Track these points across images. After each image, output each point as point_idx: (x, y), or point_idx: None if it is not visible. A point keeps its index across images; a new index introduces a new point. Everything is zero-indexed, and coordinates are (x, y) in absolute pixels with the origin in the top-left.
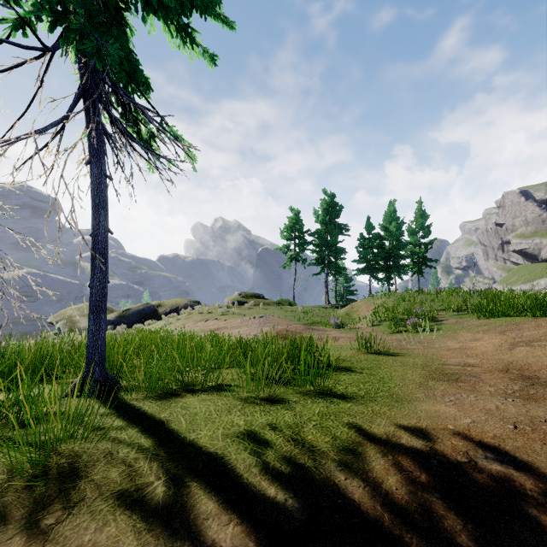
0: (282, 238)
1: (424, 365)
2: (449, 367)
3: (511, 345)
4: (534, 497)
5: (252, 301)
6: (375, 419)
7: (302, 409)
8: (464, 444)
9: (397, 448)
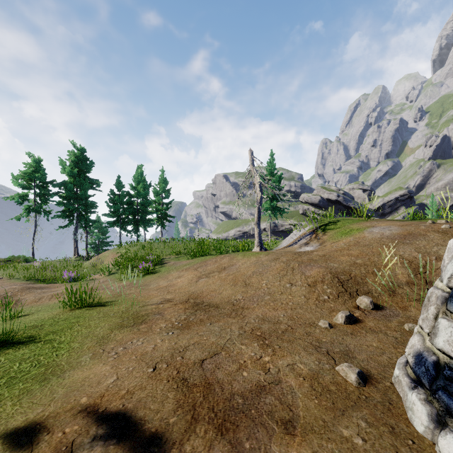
0: (15, 185)
1: (125, 311)
2: (146, 308)
3: (198, 278)
4: None
5: None
6: None
7: None
8: (80, 427)
9: None
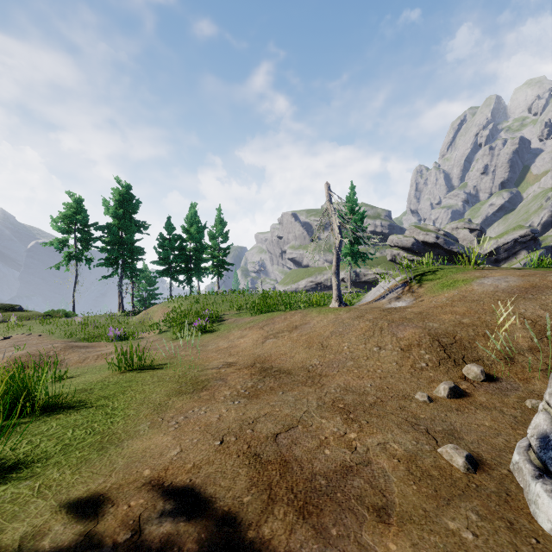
0: (55, 229)
1: (182, 375)
2: (206, 373)
3: (264, 339)
4: None
5: None
6: (30, 505)
7: None
8: (146, 501)
9: None
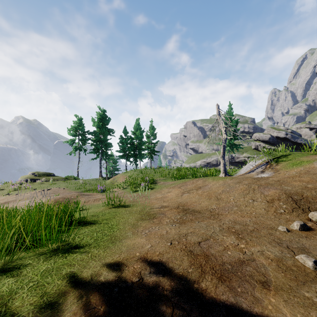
0: (69, 134)
1: (141, 211)
2: (153, 210)
3: (182, 193)
4: (167, 295)
5: (44, 178)
6: (90, 263)
7: (28, 272)
8: (141, 266)
9: (94, 286)
